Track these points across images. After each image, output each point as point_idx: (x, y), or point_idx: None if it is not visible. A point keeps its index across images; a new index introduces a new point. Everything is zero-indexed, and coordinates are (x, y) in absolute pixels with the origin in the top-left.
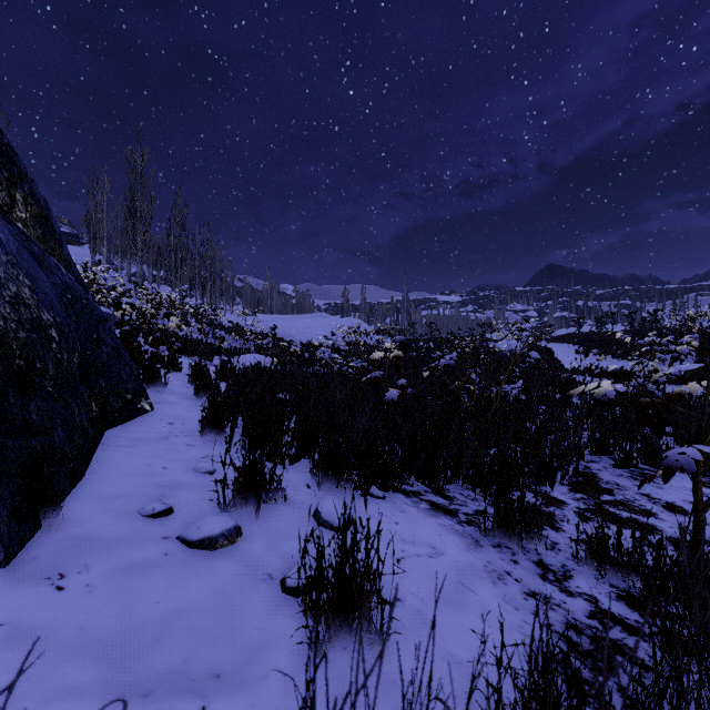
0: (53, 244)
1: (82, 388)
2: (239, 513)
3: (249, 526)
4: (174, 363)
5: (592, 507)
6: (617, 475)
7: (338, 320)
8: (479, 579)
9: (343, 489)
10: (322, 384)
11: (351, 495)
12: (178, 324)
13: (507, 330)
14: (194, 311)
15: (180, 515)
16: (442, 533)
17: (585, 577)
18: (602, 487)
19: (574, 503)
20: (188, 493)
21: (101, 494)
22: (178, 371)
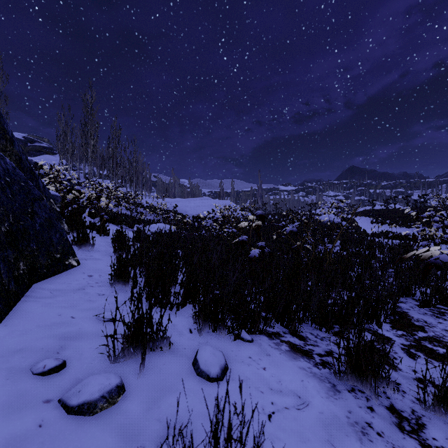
0: (5, 142)
1: (8, 252)
2: (127, 363)
3: (133, 379)
4: (104, 229)
5: (414, 343)
6: (422, 313)
7: (217, 201)
8: (346, 436)
9: (218, 334)
10: (205, 244)
11: (225, 339)
12: (106, 203)
13: (328, 207)
14: (123, 195)
15: (71, 370)
16: (303, 377)
17: (436, 425)
18: (415, 324)
19: (398, 339)
20: (85, 343)
21: (2, 349)
22: (107, 235)
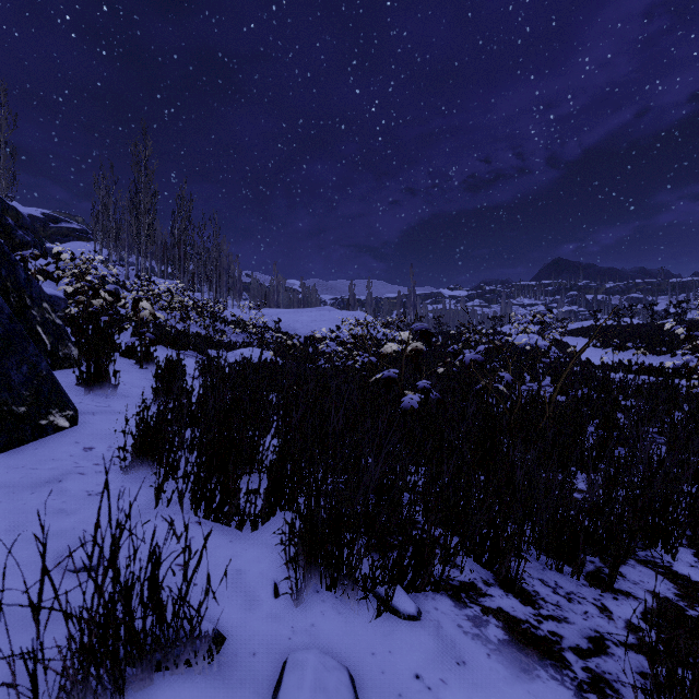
0: None
1: None
2: None
3: None
4: (149, 358)
5: None
6: None
7: (344, 313)
8: None
9: (340, 600)
10: (321, 383)
11: (355, 612)
12: (151, 312)
13: (528, 321)
14: (194, 303)
15: None
16: None
17: None
18: None
19: None
20: None
21: None
22: (153, 367)
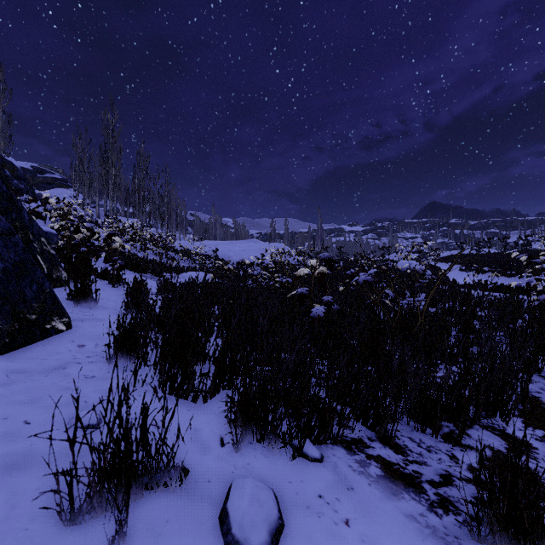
0: None
1: None
2: (96, 524)
3: None
4: (119, 279)
5: None
6: None
7: (267, 244)
8: None
9: (267, 448)
10: (250, 298)
11: (277, 456)
12: (121, 244)
13: (409, 251)
14: (151, 236)
15: None
16: (416, 540)
17: None
18: None
19: (541, 446)
20: (31, 478)
21: None
22: (122, 286)
